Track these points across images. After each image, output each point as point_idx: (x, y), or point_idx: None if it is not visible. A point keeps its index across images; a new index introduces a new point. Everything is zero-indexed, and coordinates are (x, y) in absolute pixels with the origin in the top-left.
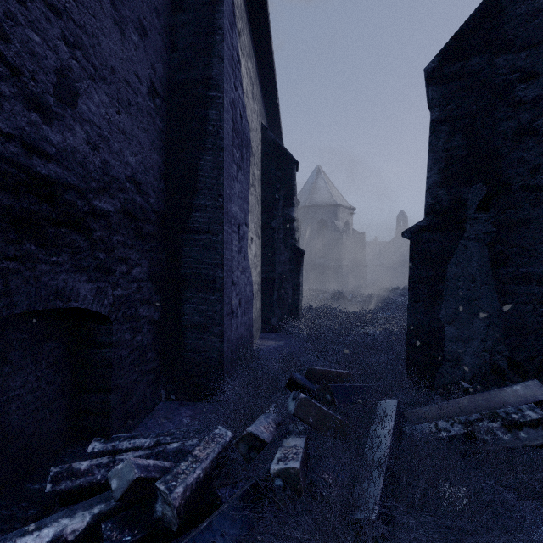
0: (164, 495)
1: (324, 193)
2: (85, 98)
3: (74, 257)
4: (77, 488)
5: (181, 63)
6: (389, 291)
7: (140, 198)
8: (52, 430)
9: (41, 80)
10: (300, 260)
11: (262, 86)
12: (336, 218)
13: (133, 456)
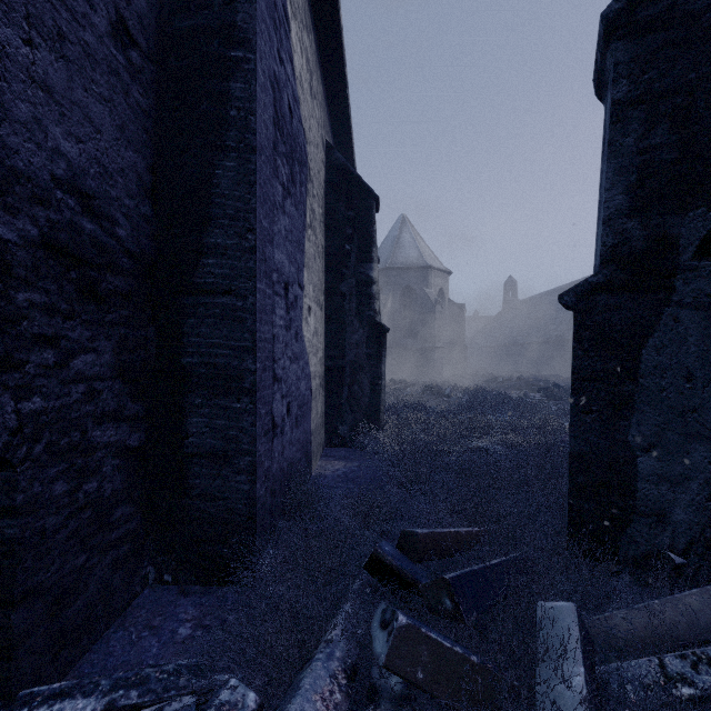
0: None
1: (411, 251)
2: None
3: None
4: None
5: None
6: (498, 383)
7: (92, 224)
8: None
9: None
10: (382, 340)
11: (326, 84)
12: (427, 284)
13: None
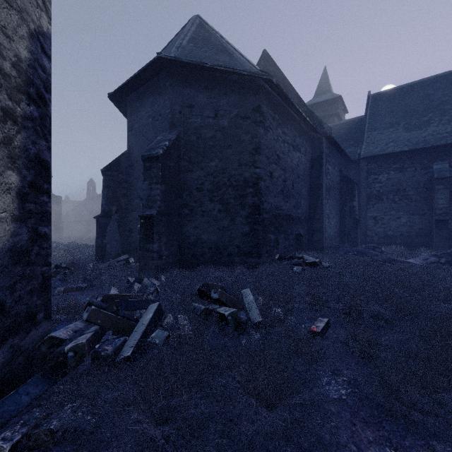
0: None
1: None
2: None
3: None
4: None
5: None
6: (83, 240)
7: None
8: None
9: None
10: None
11: None
12: None
13: None
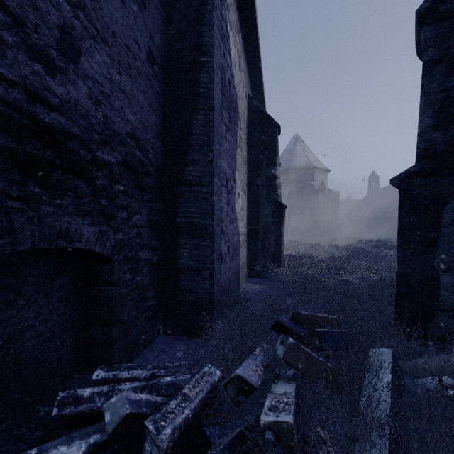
0: (152, 435)
1: (301, 158)
2: (87, 57)
3: (77, 201)
4: (79, 413)
5: (176, 34)
6: (362, 243)
7: (139, 153)
8: (62, 357)
9: (45, 34)
10: (282, 213)
11: (248, 60)
12: (312, 179)
13: (130, 387)
